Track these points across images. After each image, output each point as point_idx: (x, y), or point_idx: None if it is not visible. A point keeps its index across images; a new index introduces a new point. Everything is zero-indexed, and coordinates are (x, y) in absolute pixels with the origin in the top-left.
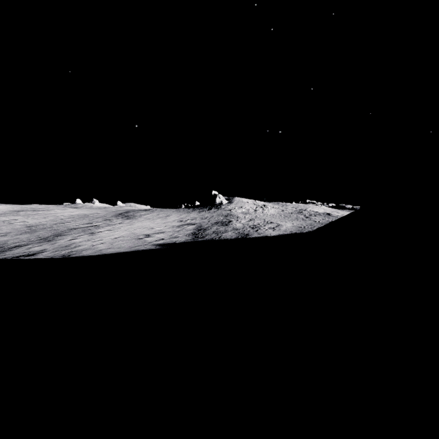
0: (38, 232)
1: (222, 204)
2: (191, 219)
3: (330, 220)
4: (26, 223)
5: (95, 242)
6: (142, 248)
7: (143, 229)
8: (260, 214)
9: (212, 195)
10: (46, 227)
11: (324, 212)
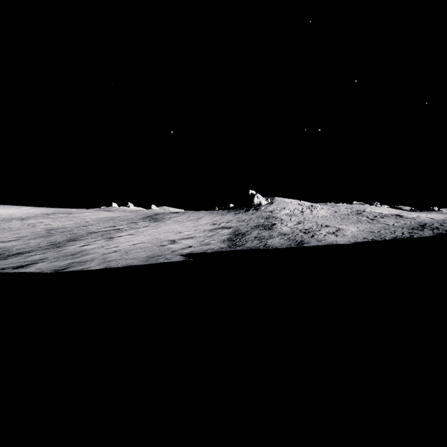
0: (54, 236)
1: (261, 205)
2: (226, 221)
3: (409, 223)
4: (49, 226)
5: (108, 249)
6: (161, 260)
7: (169, 233)
8: (308, 216)
9: (250, 195)
10: (66, 230)
11: (391, 213)
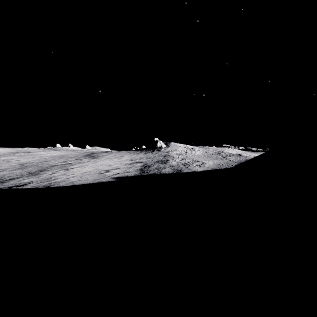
0: (28, 168)
1: (162, 148)
2: (139, 158)
3: (241, 159)
4: (19, 161)
5: (68, 176)
6: (103, 180)
7: (104, 166)
8: (189, 155)
9: (155, 141)
10: (34, 164)
11: (236, 153)
